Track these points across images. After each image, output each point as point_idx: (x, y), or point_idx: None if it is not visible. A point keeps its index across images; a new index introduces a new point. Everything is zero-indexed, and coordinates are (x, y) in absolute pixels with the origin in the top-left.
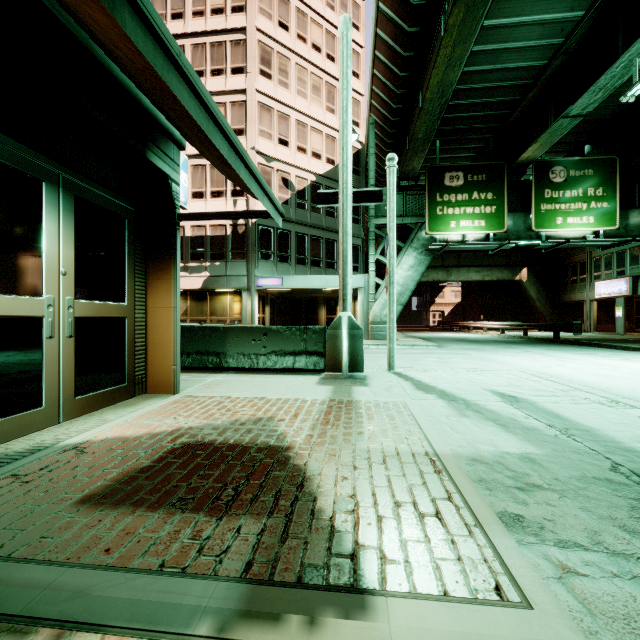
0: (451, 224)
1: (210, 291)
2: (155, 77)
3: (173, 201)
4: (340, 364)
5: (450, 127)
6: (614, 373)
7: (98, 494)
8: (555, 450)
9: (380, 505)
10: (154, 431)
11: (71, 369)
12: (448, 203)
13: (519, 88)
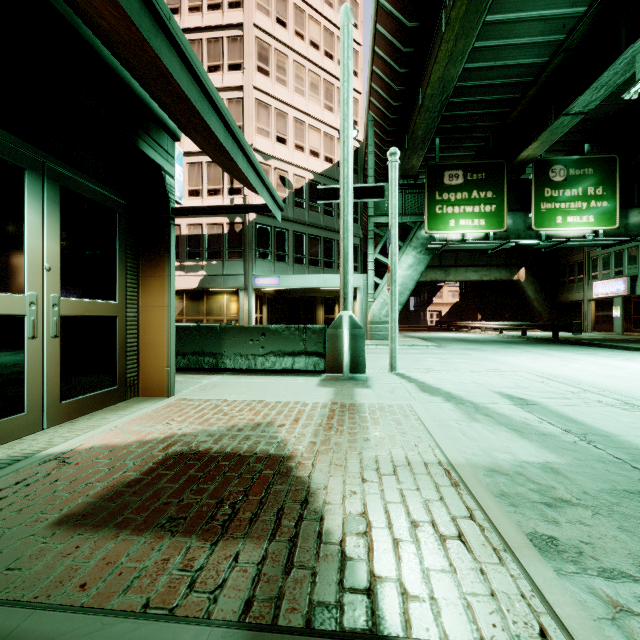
0: (450, 223)
1: (207, 290)
2: (144, 50)
3: (167, 194)
4: (341, 365)
5: (449, 125)
6: (620, 374)
7: (78, 513)
8: (577, 458)
9: (395, 525)
10: (145, 438)
11: (56, 371)
12: (447, 202)
13: (519, 86)
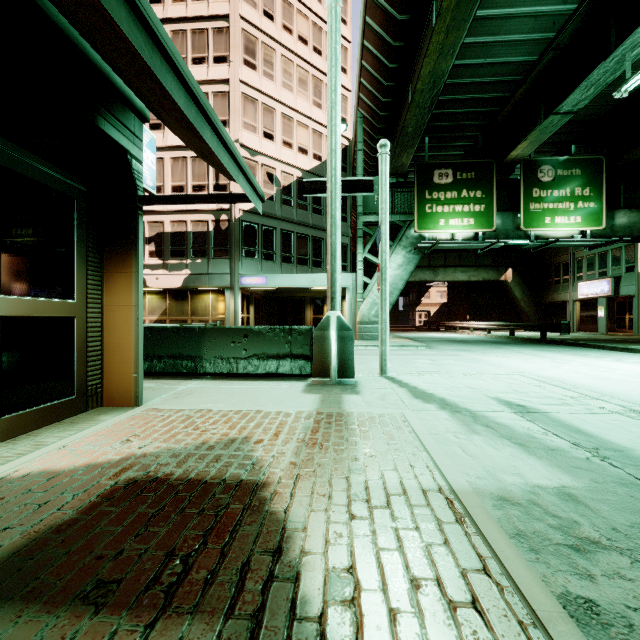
0: (440, 222)
1: (191, 290)
2: None
3: (134, 181)
4: (328, 369)
5: (439, 123)
6: (613, 375)
7: None
8: (595, 481)
9: (391, 586)
10: (95, 461)
11: None
12: (437, 201)
13: (509, 84)
